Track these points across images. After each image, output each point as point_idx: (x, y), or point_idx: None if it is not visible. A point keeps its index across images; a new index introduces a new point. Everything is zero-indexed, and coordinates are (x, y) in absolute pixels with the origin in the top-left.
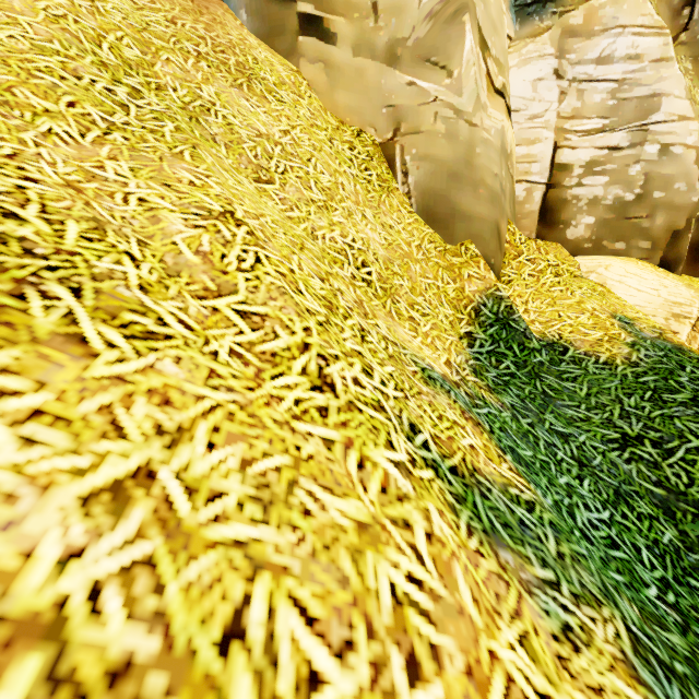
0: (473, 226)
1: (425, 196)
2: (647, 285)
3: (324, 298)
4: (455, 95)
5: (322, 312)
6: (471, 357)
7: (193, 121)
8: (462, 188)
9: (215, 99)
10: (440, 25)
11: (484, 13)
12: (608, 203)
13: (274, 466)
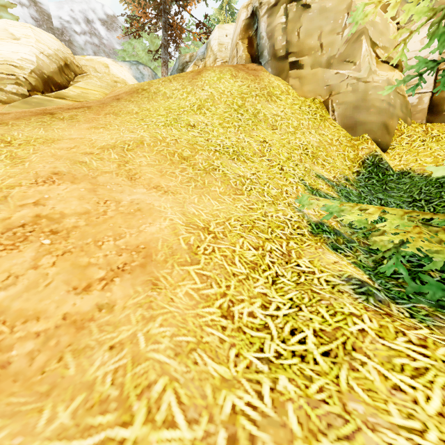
0: (366, 126)
1: (342, 118)
2: None
3: (287, 157)
4: (357, 72)
5: (285, 160)
6: (354, 179)
7: (255, 117)
8: (360, 111)
9: (261, 108)
10: (350, 44)
11: (373, 31)
12: None
13: (271, 177)
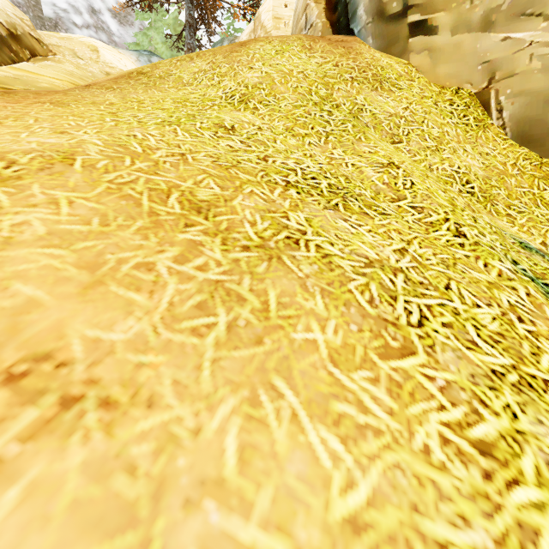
0: None
1: (519, 124)
2: None
3: (448, 201)
4: None
5: (450, 207)
6: None
7: (355, 119)
8: None
9: (364, 102)
10: None
11: None
12: None
13: (445, 257)
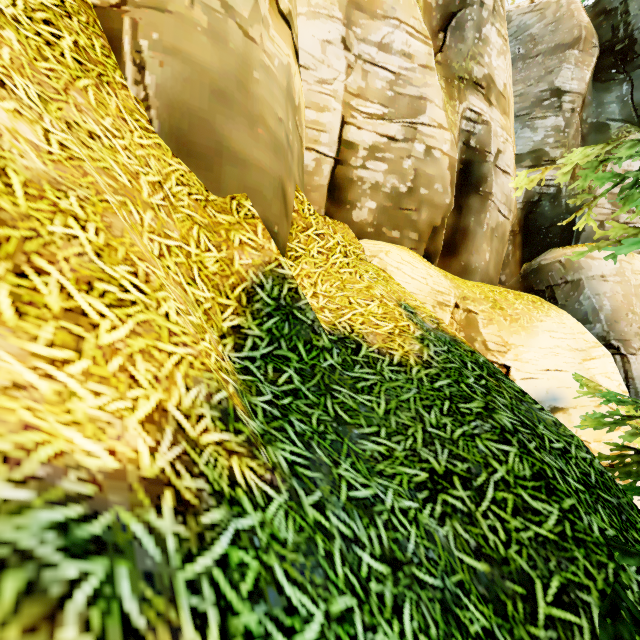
0: (249, 176)
1: (174, 111)
2: (418, 273)
3: None
4: None
5: None
6: (234, 371)
7: None
8: (233, 116)
9: None
10: None
11: None
12: (387, 191)
13: None
